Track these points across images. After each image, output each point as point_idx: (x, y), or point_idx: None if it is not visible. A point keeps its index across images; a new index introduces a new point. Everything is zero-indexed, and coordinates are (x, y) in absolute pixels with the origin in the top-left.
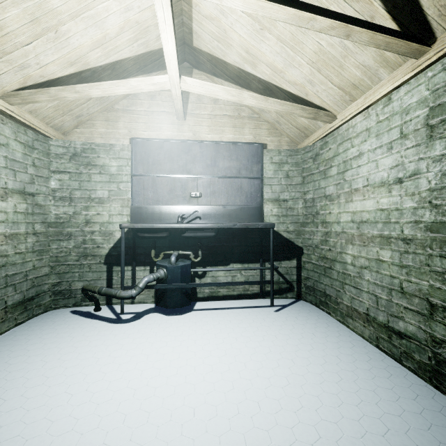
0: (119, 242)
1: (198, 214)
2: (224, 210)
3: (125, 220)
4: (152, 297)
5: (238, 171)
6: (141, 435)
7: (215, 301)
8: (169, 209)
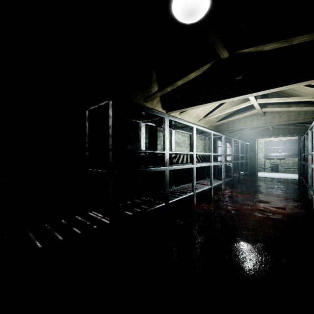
0: (261, 160)
1: (280, 155)
2: (287, 154)
3: (263, 156)
4: (269, 171)
5: (291, 145)
6: (272, 175)
7: (285, 173)
8: (273, 154)
